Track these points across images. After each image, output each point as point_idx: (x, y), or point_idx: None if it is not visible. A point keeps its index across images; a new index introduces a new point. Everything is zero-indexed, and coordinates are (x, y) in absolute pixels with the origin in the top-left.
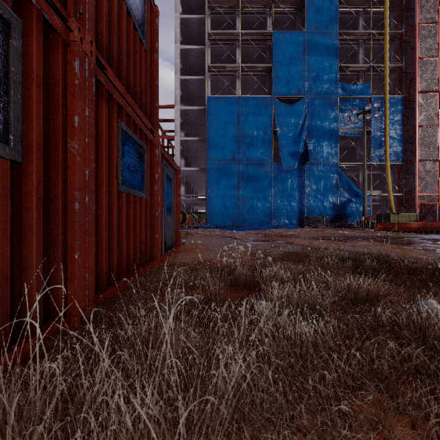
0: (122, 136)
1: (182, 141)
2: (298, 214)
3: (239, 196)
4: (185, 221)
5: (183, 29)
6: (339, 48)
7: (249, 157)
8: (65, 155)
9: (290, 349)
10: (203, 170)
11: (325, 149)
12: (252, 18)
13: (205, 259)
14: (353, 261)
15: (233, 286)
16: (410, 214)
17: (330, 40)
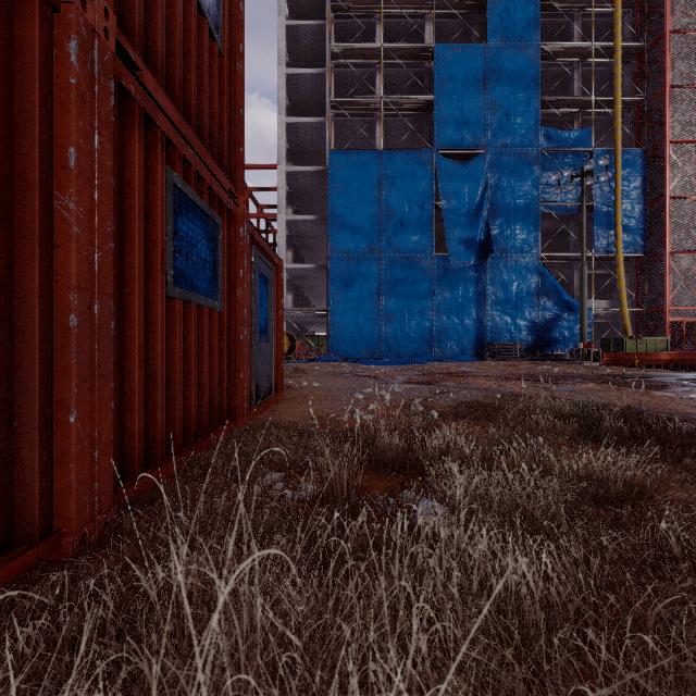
0: (175, 198)
1: (289, 223)
2: (474, 339)
3: (381, 311)
4: (293, 349)
5: (291, 44)
6: (542, 72)
7: (396, 248)
8: (48, 222)
9: (496, 617)
10: (322, 269)
11: (519, 234)
12: (401, 24)
13: (325, 415)
14: (580, 419)
15: (373, 466)
16: (656, 338)
17: (526, 59)
